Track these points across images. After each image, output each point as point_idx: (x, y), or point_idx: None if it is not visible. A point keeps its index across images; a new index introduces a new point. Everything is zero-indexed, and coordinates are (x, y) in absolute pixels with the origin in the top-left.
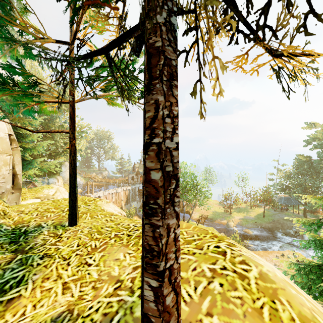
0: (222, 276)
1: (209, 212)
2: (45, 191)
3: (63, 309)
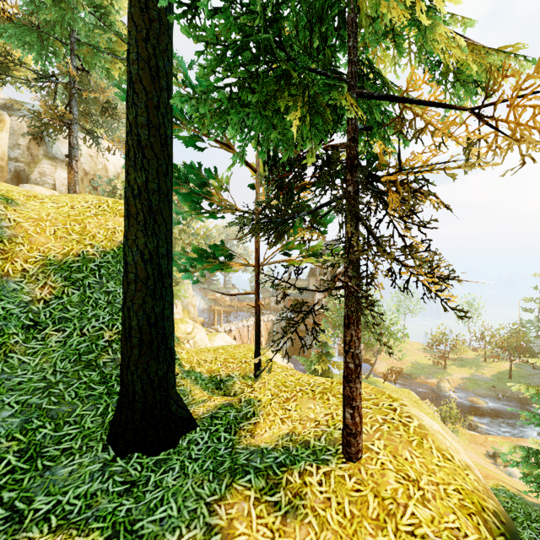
0: (390, 423)
1: (406, 363)
2: (181, 327)
3: (288, 431)
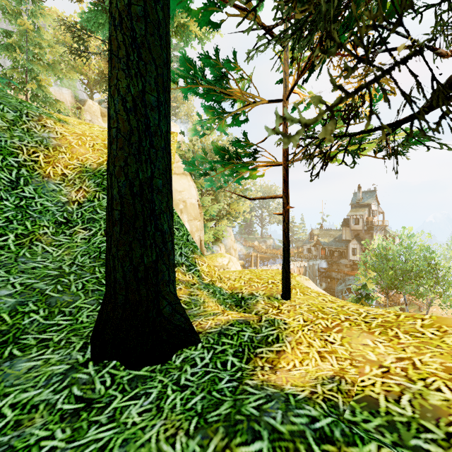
0: None
1: None
2: (218, 259)
3: (331, 373)
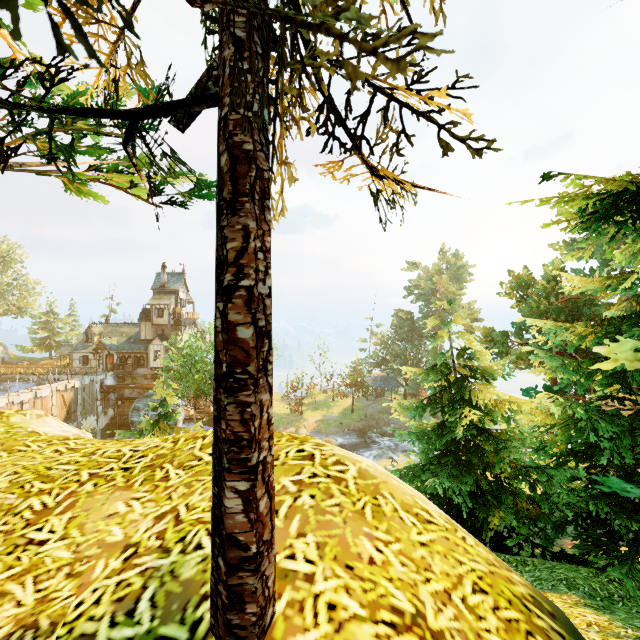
0: (312, 486)
1: None
2: None
3: (6, 631)
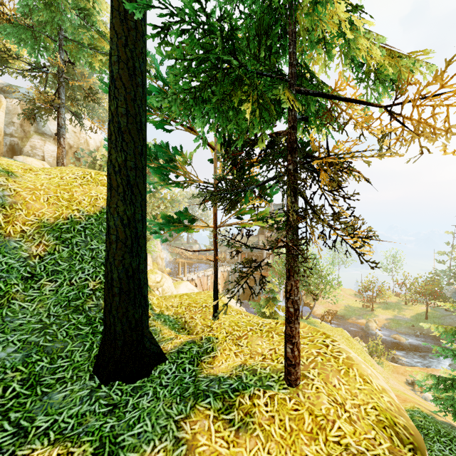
0: (323, 356)
1: (340, 307)
2: (151, 277)
3: (240, 363)
